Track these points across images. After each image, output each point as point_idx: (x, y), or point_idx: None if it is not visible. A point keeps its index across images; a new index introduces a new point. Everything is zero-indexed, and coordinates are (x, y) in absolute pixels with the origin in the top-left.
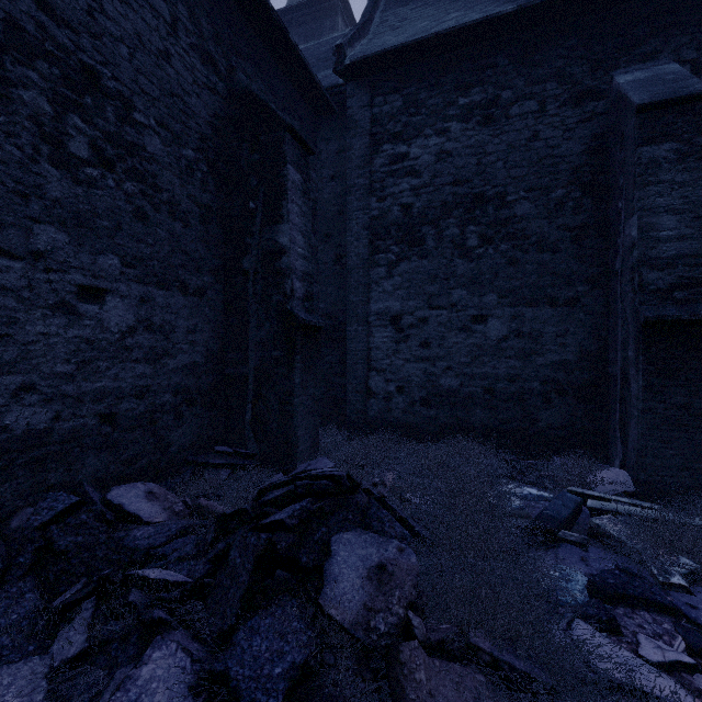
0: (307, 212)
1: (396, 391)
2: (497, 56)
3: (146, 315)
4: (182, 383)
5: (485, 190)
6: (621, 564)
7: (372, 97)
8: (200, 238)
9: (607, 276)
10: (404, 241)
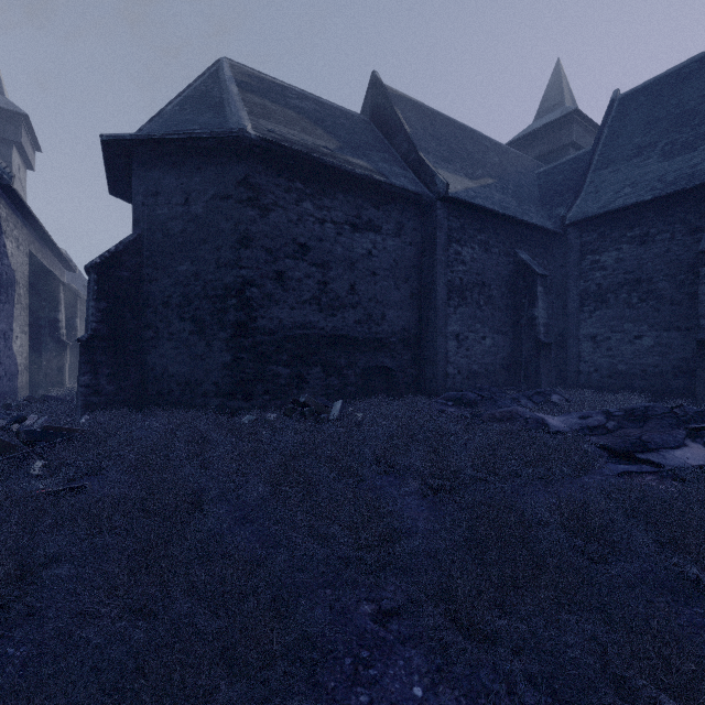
0: (546, 300)
1: (593, 371)
2: (648, 213)
3: (493, 342)
4: (501, 362)
5: (641, 276)
6: None
7: (581, 234)
8: (505, 315)
9: None
10: (597, 301)
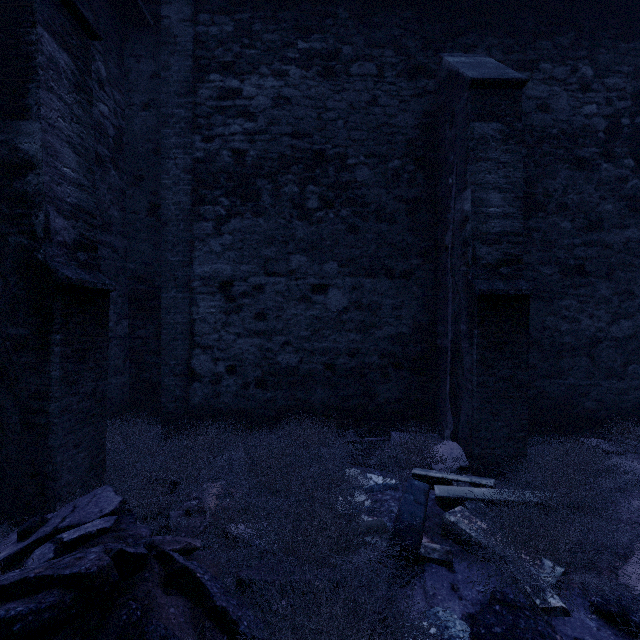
0: (85, 119)
1: (226, 371)
2: (338, 6)
3: None
4: None
5: (326, 148)
6: (494, 587)
7: (196, 11)
8: None
9: (436, 251)
10: (236, 194)
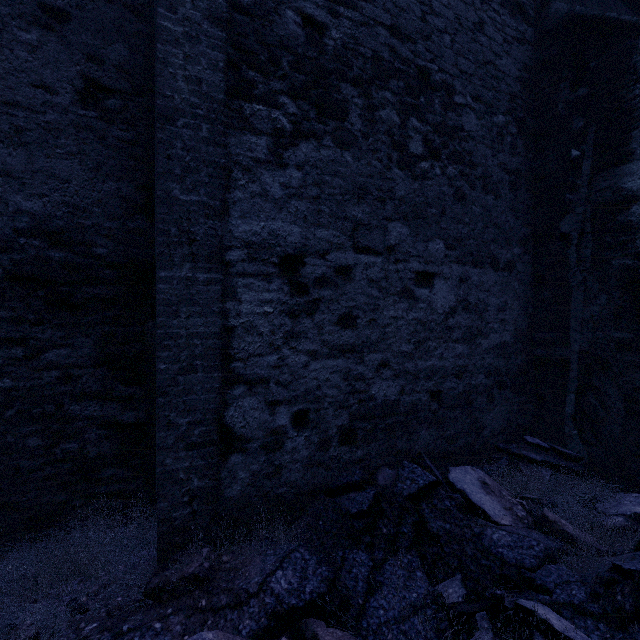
0: None
1: None
2: None
3: (463, 295)
4: (493, 364)
5: None
6: None
7: None
8: (508, 207)
9: None
10: None
